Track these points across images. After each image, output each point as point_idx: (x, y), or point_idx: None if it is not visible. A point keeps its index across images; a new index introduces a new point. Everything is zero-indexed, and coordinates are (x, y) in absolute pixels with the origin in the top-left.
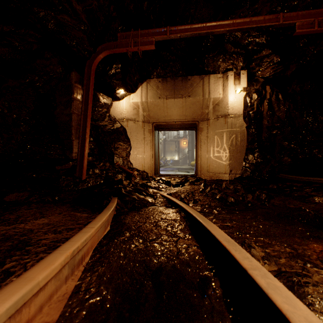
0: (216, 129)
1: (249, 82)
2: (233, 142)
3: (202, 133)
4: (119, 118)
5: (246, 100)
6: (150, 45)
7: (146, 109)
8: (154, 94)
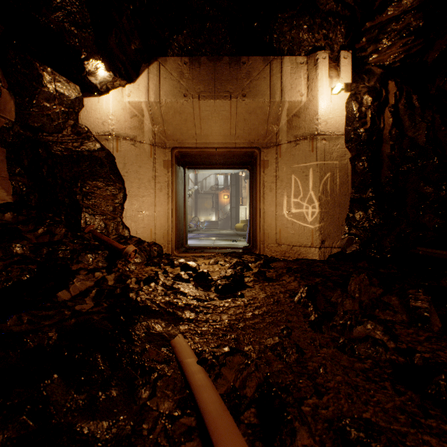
0: (293, 163)
1: (354, 75)
2: (328, 186)
3: (267, 171)
4: (100, 132)
5: (350, 106)
6: None
7: (158, 118)
8: (173, 87)
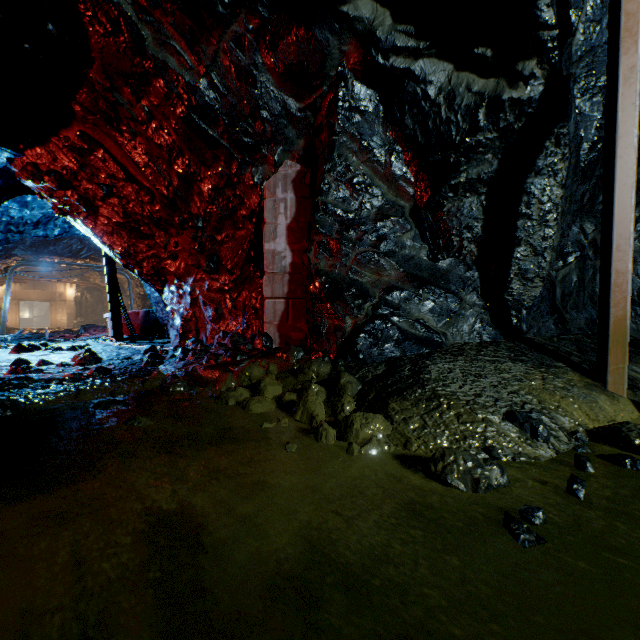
0: (61, 306)
1: (78, 287)
2: (70, 312)
3: (54, 307)
4: None
5: (76, 295)
6: (26, 283)
7: (15, 293)
8: (21, 286)
